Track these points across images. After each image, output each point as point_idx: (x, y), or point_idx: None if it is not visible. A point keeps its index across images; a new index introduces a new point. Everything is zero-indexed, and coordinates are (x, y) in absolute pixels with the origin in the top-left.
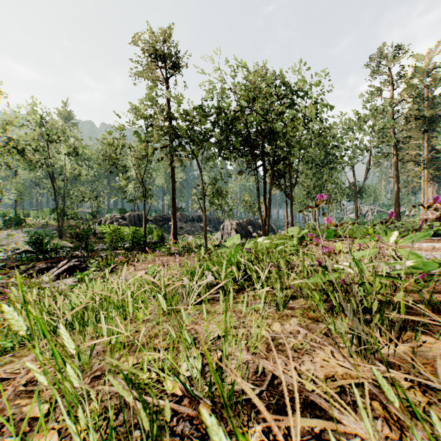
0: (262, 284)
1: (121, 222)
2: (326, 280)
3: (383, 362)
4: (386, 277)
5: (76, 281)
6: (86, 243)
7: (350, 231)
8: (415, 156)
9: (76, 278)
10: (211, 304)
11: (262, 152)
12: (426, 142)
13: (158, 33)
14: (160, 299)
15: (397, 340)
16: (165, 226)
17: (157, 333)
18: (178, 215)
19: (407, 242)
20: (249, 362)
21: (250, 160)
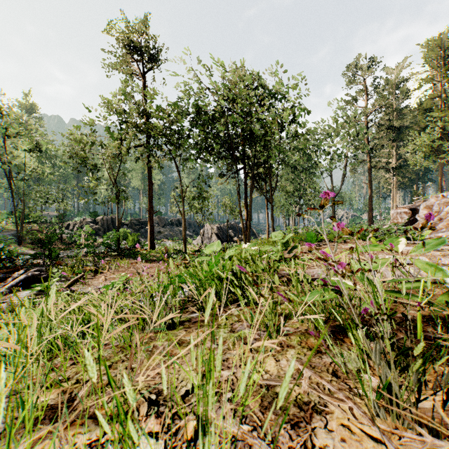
0: (249, 301)
1: (92, 226)
2: (327, 298)
3: (423, 424)
4: (398, 293)
5: (34, 294)
6: (49, 250)
7: (331, 236)
8: (386, 164)
9: (33, 291)
10: (186, 330)
11: (243, 155)
12: (395, 150)
13: (134, 23)
14: (90, 358)
15: (447, 396)
16: (142, 230)
17: (106, 383)
18: (155, 219)
19: (420, 250)
20: (238, 437)
21: (231, 162)
